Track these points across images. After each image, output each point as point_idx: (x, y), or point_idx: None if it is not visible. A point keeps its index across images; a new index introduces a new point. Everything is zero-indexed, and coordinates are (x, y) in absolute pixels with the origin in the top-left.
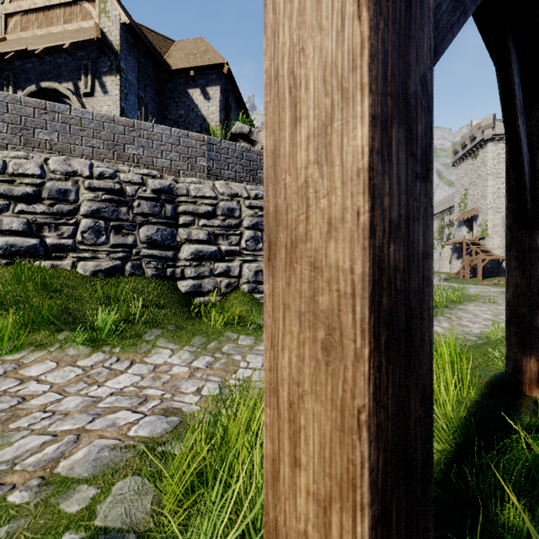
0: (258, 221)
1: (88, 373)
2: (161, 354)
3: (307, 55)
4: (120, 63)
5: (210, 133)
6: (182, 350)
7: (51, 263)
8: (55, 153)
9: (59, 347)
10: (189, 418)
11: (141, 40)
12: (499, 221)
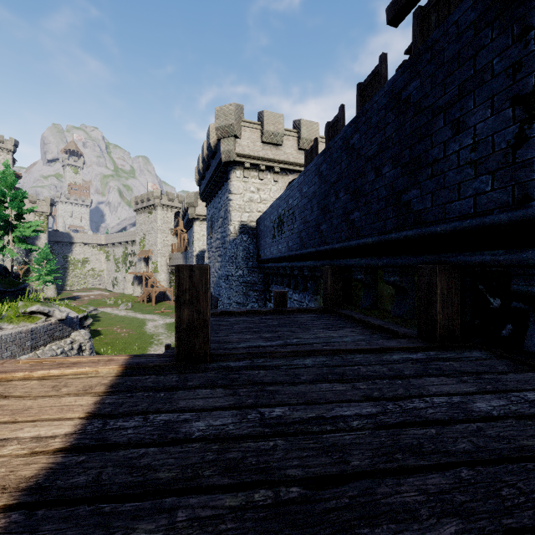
0: None
1: None
2: None
3: None
4: None
5: None
6: None
7: None
8: None
9: None
10: None
11: None
12: (165, 263)
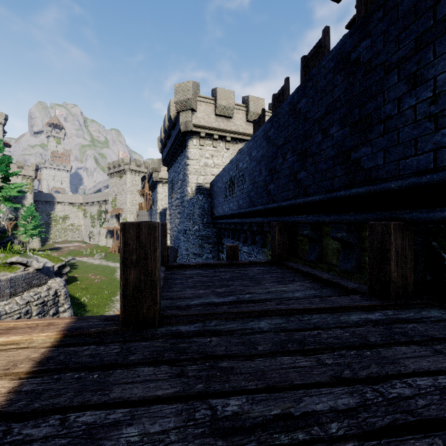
0: (40, 310)
1: None
2: None
3: None
4: None
5: None
6: None
7: None
8: None
9: None
10: None
11: None
12: (133, 219)
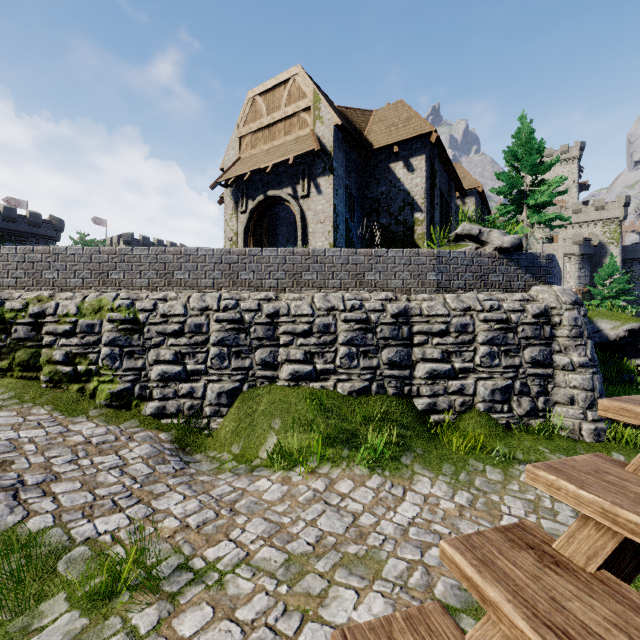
0: (493, 336)
1: (378, 496)
2: (422, 482)
3: None
4: (332, 163)
5: (413, 207)
6: (438, 480)
7: (320, 384)
8: (315, 289)
9: (347, 465)
10: None
11: (349, 133)
12: None
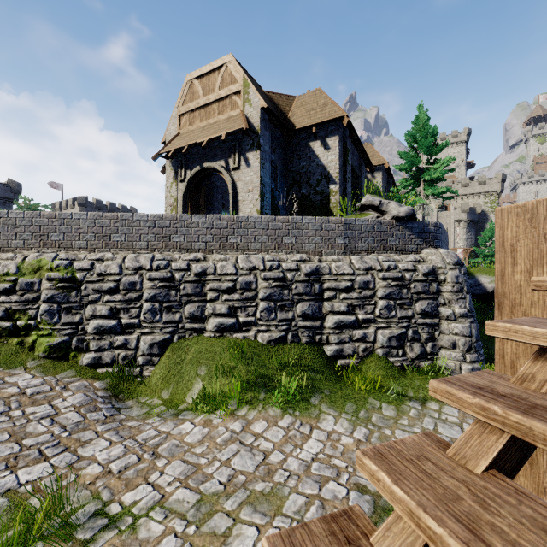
0: (390, 292)
1: (288, 435)
2: (327, 420)
3: (521, 481)
4: (259, 140)
5: (329, 180)
6: (341, 418)
7: (243, 335)
8: (239, 251)
9: (262, 407)
10: (377, 498)
11: (274, 115)
12: None
